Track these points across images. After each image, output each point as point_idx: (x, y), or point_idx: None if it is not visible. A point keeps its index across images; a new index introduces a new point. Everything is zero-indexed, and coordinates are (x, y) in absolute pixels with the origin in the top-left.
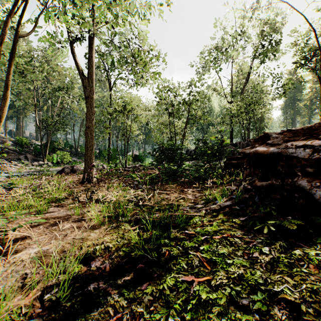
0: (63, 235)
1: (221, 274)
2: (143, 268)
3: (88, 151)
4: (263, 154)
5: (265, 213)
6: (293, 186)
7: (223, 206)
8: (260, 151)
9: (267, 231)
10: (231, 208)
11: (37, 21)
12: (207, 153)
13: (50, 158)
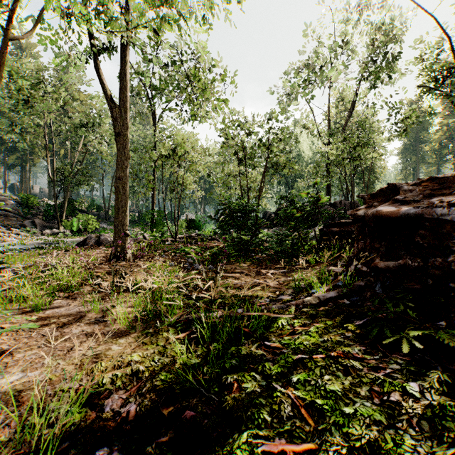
0: (67, 349)
1: (336, 441)
2: (192, 418)
3: (119, 213)
4: (390, 217)
5: (396, 314)
6: (445, 270)
7: (324, 300)
8: (384, 212)
9: (408, 349)
10: (338, 302)
11: (40, 17)
12: (296, 216)
13: (69, 224)
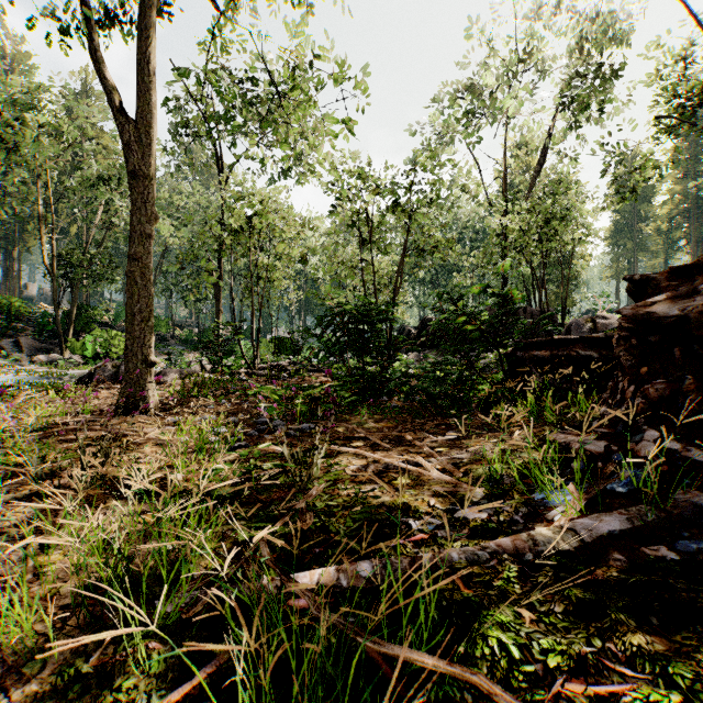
0: None
1: None
2: None
3: (135, 323)
4: None
5: None
6: None
7: (592, 540)
8: None
9: None
10: (641, 555)
11: None
12: (465, 329)
13: (78, 345)
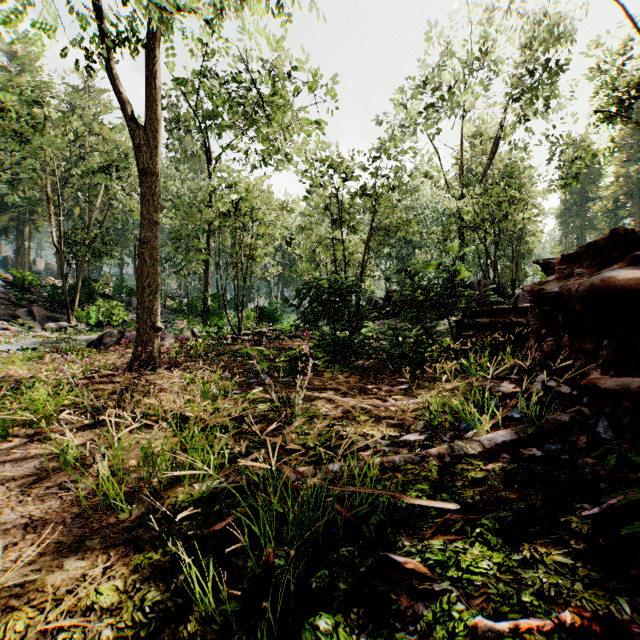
0: None
1: None
2: None
3: (145, 295)
4: (635, 289)
5: None
6: None
7: (491, 447)
8: (620, 280)
9: None
10: (520, 454)
11: None
12: (420, 300)
13: (84, 314)
